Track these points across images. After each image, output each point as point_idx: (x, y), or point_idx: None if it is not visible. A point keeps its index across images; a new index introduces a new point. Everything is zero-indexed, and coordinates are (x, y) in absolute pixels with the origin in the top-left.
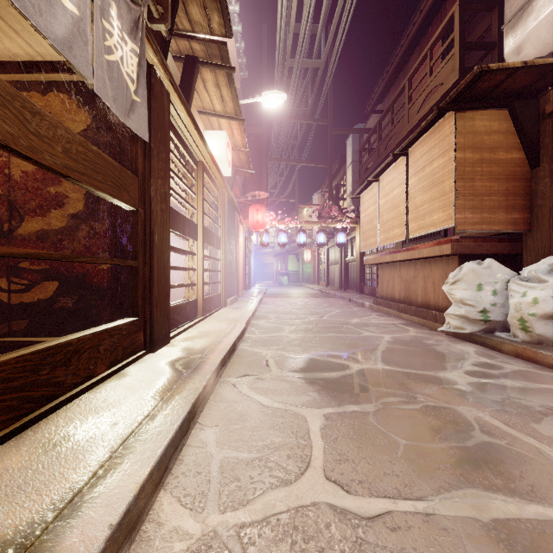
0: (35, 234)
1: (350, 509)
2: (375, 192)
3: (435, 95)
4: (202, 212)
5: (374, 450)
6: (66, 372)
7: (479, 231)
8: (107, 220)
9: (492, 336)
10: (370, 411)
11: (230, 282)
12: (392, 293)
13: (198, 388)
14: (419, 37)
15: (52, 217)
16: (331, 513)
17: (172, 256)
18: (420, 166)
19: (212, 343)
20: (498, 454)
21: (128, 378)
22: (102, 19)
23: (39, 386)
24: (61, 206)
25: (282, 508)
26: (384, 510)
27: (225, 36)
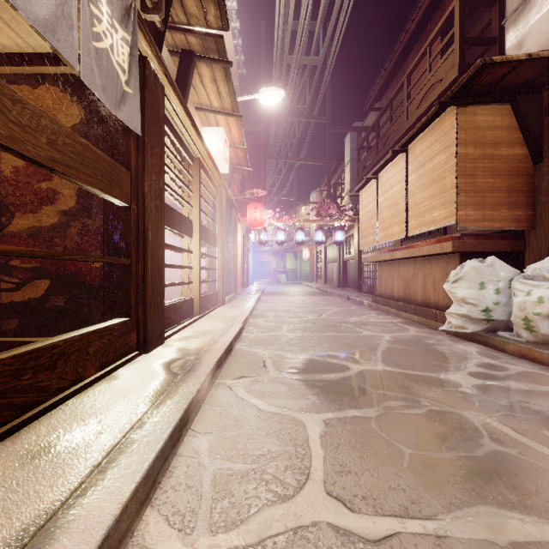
0: (26, 231)
1: (353, 530)
2: (374, 189)
3: (434, 91)
4: (199, 209)
5: (378, 460)
6: (52, 376)
7: (481, 228)
8: (100, 217)
9: (495, 336)
10: (372, 416)
11: (228, 281)
12: (391, 291)
13: (191, 392)
14: (418, 34)
15: (43, 213)
16: (333, 535)
17: (170, 254)
18: (420, 162)
19: (208, 343)
20: (510, 466)
21: (119, 380)
22: (89, 3)
23: (20, 392)
24: (53, 203)
25: (279, 529)
26: (391, 531)
27: (222, 29)
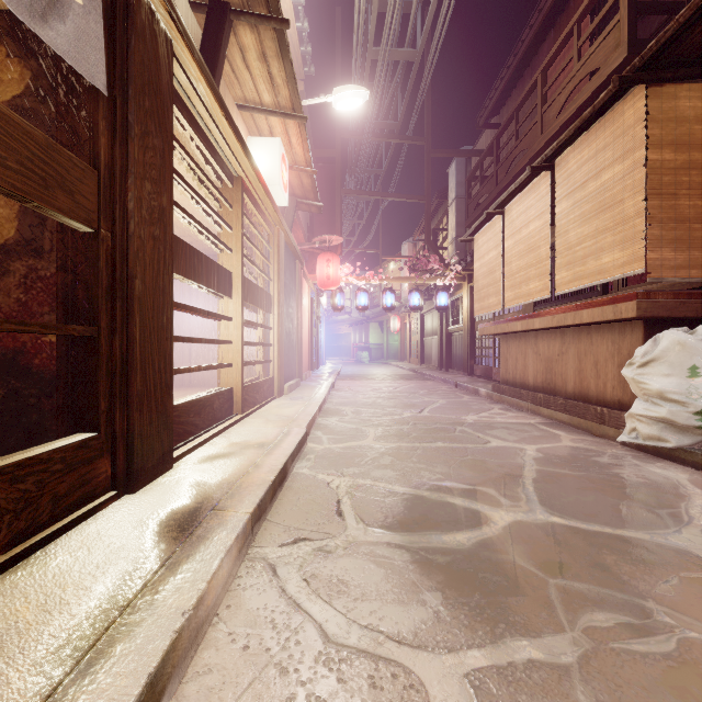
0: None
1: None
2: (497, 230)
3: (586, 87)
4: (241, 254)
5: None
6: None
7: (686, 279)
8: (56, 256)
9: None
10: (569, 664)
11: (288, 361)
12: (523, 376)
13: (181, 608)
14: (555, 14)
15: None
16: None
17: (208, 323)
18: (577, 182)
19: (244, 469)
20: None
21: (43, 571)
22: None
23: None
24: None
25: None
26: None
27: None
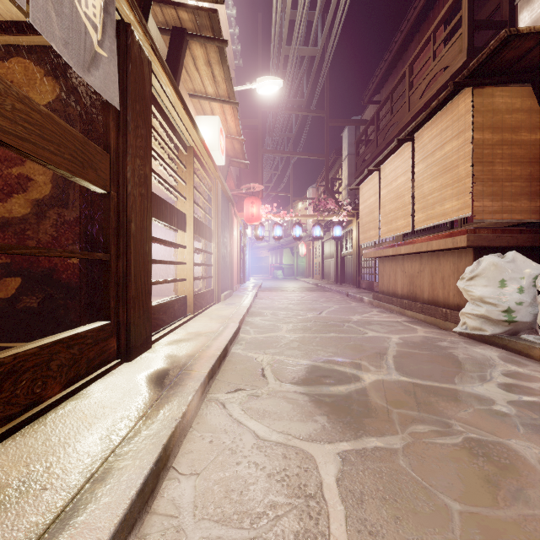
0: None
1: None
2: (376, 182)
3: (439, 79)
4: (192, 201)
5: (418, 524)
6: None
7: (500, 220)
8: (77, 207)
9: (518, 339)
10: (397, 448)
11: (224, 277)
12: (394, 288)
13: (174, 417)
14: (419, 23)
15: (13, 203)
16: None
17: (164, 249)
18: (429, 151)
19: (199, 348)
20: None
21: (88, 400)
22: None
23: None
24: (24, 191)
25: None
26: None
27: (216, 2)
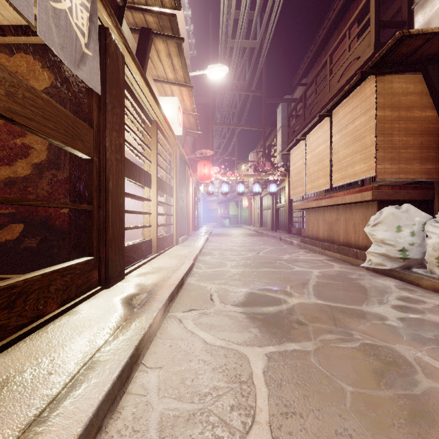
0: (3, 181)
1: None
2: (302, 148)
3: (353, 67)
4: (156, 164)
5: (321, 400)
6: (10, 315)
7: (397, 179)
8: (67, 169)
9: (410, 272)
10: (310, 350)
11: (181, 224)
12: (317, 233)
13: (143, 327)
14: (338, 21)
15: (18, 166)
16: None
17: (134, 202)
18: (343, 124)
19: (162, 279)
20: None
21: (78, 316)
22: None
23: None
24: (26, 156)
25: None
26: None
27: (175, 8)
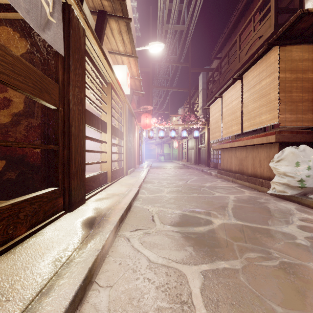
0: None
1: None
2: (219, 104)
3: (257, 43)
4: (111, 115)
5: None
6: None
7: (295, 126)
8: (39, 117)
9: (307, 198)
10: (238, 269)
11: (129, 160)
12: (230, 167)
13: (97, 249)
14: (245, 11)
15: (0, 115)
16: None
17: (94, 144)
18: (251, 85)
19: (114, 203)
20: None
21: (43, 237)
22: None
23: None
24: (7, 107)
25: None
26: None
27: None
